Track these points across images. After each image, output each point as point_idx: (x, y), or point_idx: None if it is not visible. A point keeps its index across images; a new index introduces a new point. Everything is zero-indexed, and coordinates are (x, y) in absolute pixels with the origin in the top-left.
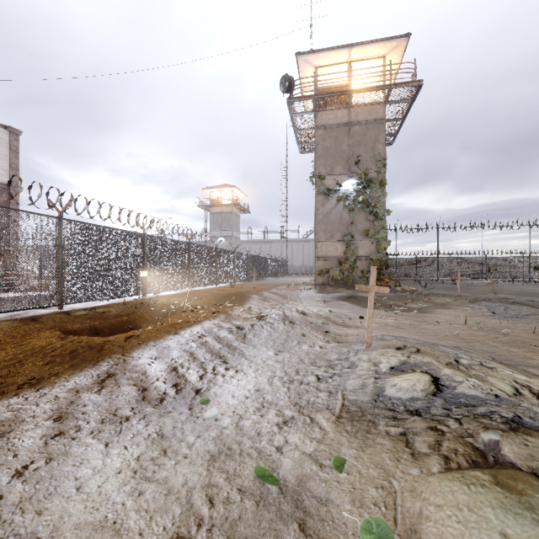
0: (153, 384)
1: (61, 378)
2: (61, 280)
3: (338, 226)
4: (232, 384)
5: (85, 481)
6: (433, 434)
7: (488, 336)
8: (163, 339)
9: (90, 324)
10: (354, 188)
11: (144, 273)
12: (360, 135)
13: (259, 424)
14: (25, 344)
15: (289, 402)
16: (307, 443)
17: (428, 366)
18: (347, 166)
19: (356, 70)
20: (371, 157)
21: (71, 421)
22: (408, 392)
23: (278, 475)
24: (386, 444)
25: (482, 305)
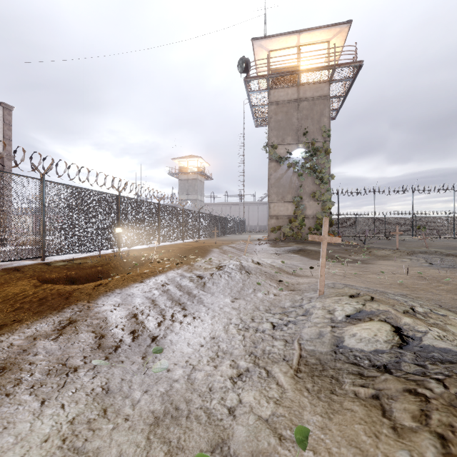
0: (111, 331)
1: (23, 325)
2: (43, 234)
3: (289, 189)
4: (188, 331)
5: (1, 454)
6: (414, 400)
7: (431, 285)
8: (129, 287)
9: (66, 274)
10: (303, 156)
11: (119, 229)
12: (307, 109)
13: (212, 377)
14: (1, 291)
15: (244, 352)
16: (263, 404)
17: (385, 315)
18: (296, 137)
19: (304, 52)
20: (317, 128)
21: (13, 373)
22: (371, 343)
23: (228, 450)
24: (358, 411)
25: (419, 257)
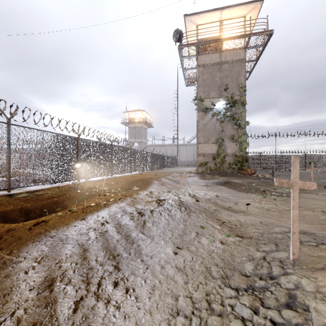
0: None
1: None
2: (8, 170)
3: (213, 133)
4: None
5: None
6: None
7: None
8: (67, 227)
9: (22, 206)
10: (224, 106)
11: (78, 165)
12: (227, 70)
13: None
14: None
15: None
16: None
17: None
18: (219, 92)
19: (226, 24)
20: (236, 85)
21: None
22: None
23: None
24: None
25: None
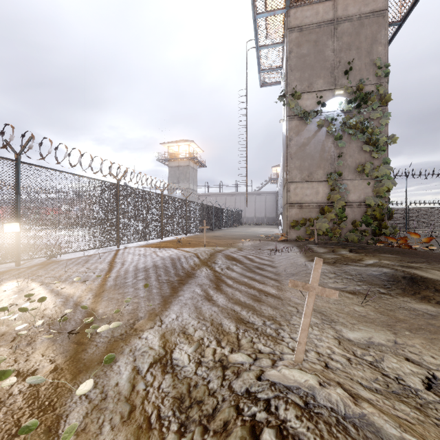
0: None
1: None
2: None
3: (319, 162)
4: None
5: None
6: None
7: None
8: None
9: None
10: (344, 107)
11: (14, 226)
12: (350, 34)
13: None
14: None
15: None
16: None
17: None
18: (332, 78)
19: None
20: (367, 63)
21: None
22: None
23: None
24: None
25: None
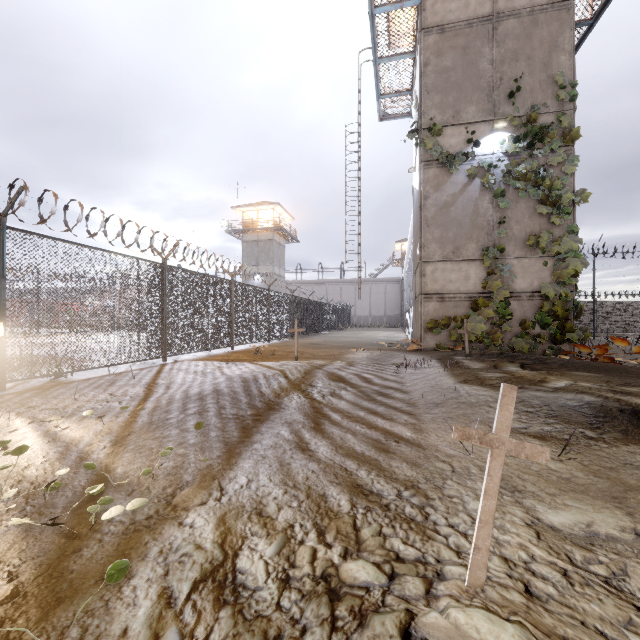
0: None
1: None
2: None
3: (471, 231)
4: None
5: None
6: None
7: None
8: None
9: None
10: (508, 147)
11: None
12: (517, 37)
13: None
14: None
15: None
16: None
17: None
18: (489, 104)
19: None
20: (543, 81)
21: None
22: None
23: None
24: None
25: None
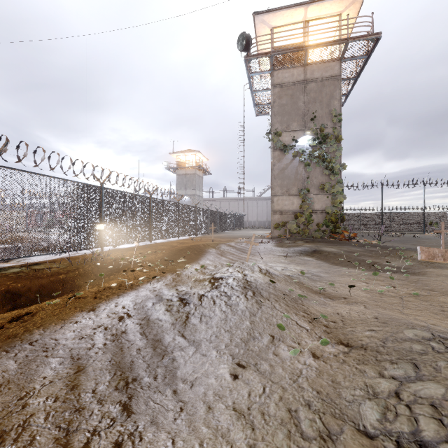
0: None
1: None
2: None
3: (294, 181)
4: None
5: None
6: None
7: None
8: (62, 325)
9: (8, 287)
10: (310, 143)
11: (101, 226)
12: (315, 92)
13: None
14: None
15: None
16: None
17: None
18: (303, 122)
19: (313, 26)
20: (327, 113)
21: None
22: None
23: None
24: None
25: None
